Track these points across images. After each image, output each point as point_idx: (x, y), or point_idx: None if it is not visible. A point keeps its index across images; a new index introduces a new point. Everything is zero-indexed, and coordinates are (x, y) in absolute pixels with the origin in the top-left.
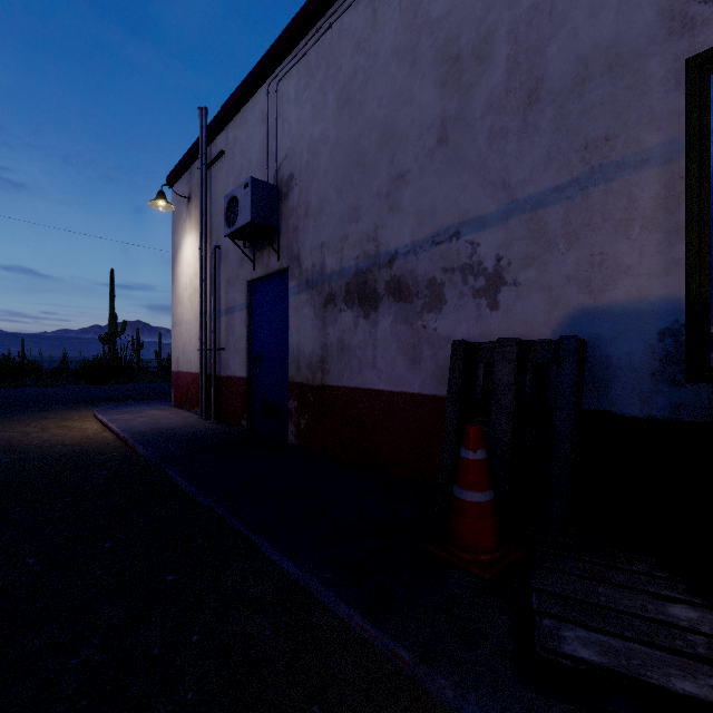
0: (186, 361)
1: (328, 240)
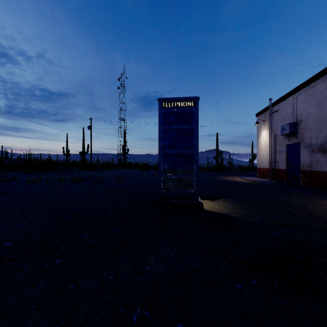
0: (263, 165)
1: (312, 136)
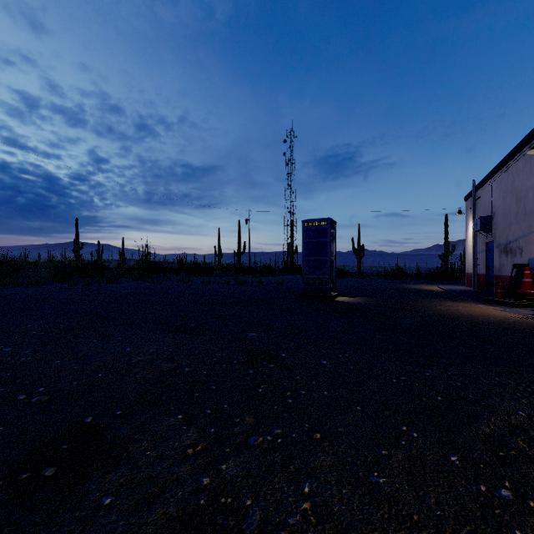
0: (470, 269)
1: (500, 234)
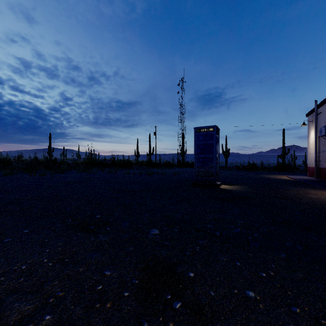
0: (311, 164)
1: None
